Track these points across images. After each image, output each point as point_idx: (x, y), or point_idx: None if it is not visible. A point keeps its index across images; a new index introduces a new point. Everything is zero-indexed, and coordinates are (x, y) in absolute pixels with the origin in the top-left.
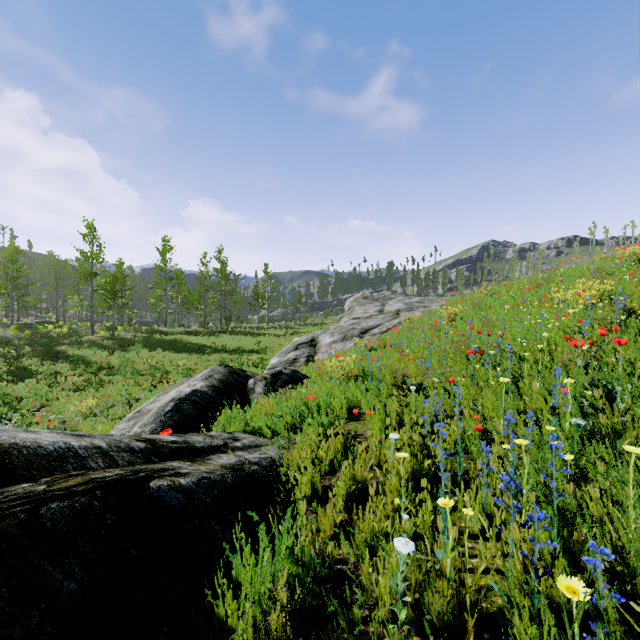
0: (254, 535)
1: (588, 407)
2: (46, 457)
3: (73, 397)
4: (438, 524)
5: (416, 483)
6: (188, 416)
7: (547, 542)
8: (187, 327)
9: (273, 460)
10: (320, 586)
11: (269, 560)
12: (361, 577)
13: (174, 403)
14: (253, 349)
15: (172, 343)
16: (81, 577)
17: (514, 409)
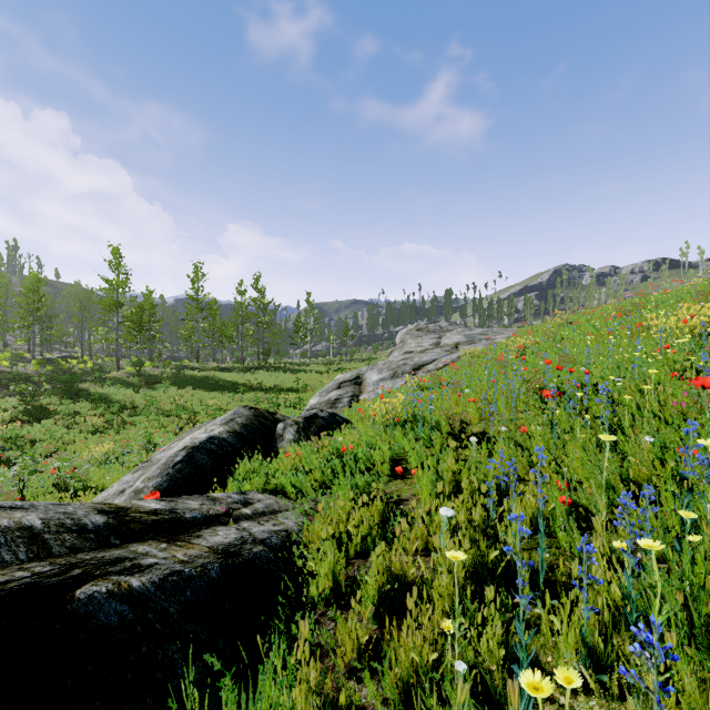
0: (240, 660)
1: None
2: None
3: (91, 440)
4: (517, 705)
5: (478, 582)
6: (201, 468)
7: None
8: (221, 363)
9: (289, 534)
10: None
11: None
12: None
13: (186, 452)
14: (292, 387)
15: (203, 380)
16: None
17: (615, 474)
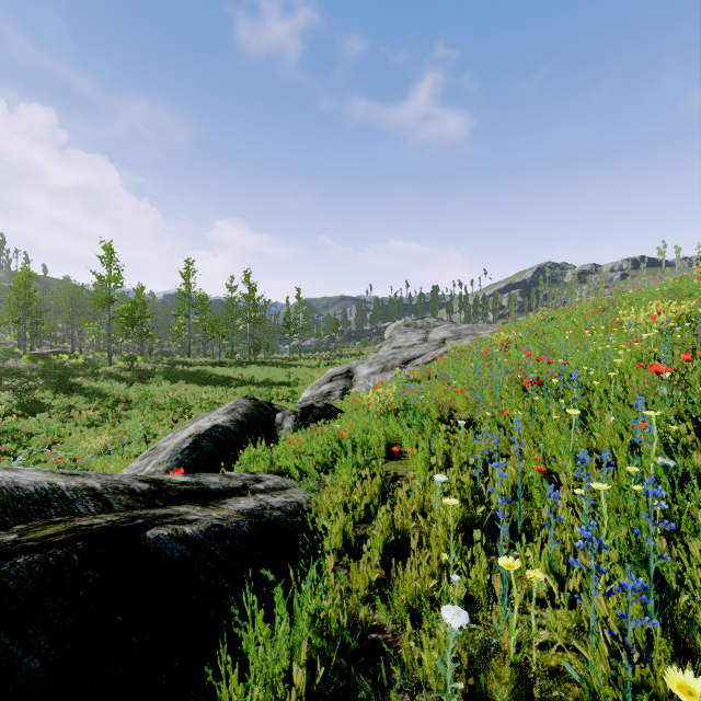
0: (273, 595)
1: (675, 445)
2: (24, 500)
3: (87, 433)
4: (498, 590)
5: (467, 534)
6: (208, 454)
7: (645, 619)
8: (212, 358)
9: (300, 505)
10: (349, 663)
11: (284, 632)
12: (401, 650)
13: (192, 439)
14: (283, 381)
15: (195, 375)
16: (47, 652)
17: (583, 447)
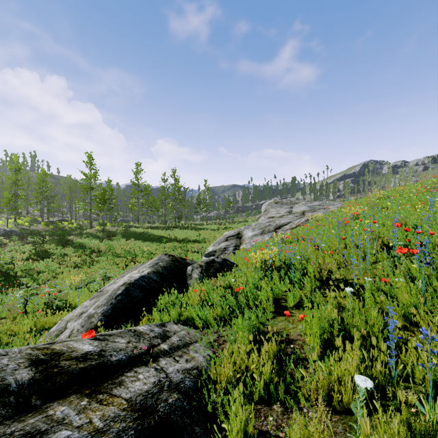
0: None
1: None
2: None
3: (72, 272)
4: None
5: None
6: (135, 299)
7: None
8: (152, 224)
9: (199, 372)
10: None
11: None
12: None
13: (124, 287)
14: (196, 239)
15: (141, 235)
16: None
17: None
